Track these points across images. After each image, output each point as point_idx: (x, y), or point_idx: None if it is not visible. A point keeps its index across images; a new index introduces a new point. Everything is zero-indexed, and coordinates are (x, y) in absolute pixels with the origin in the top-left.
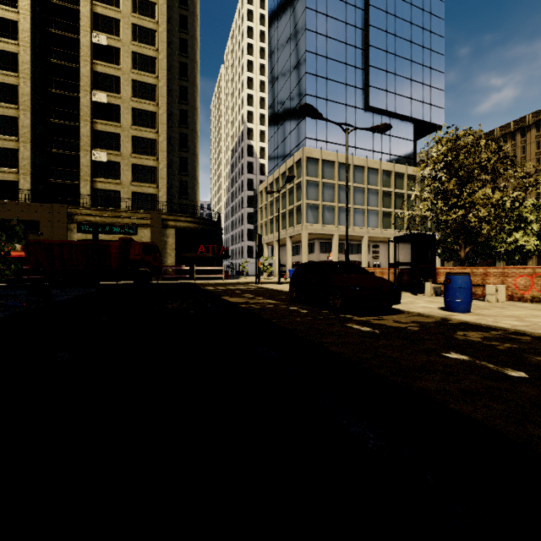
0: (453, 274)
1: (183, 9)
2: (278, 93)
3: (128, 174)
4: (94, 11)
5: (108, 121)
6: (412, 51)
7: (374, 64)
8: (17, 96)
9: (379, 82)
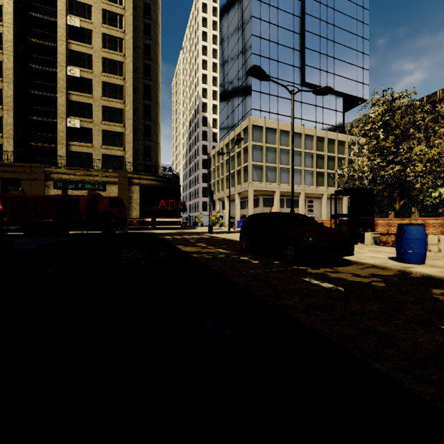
0: (407, 224)
1: None
2: (228, 72)
3: (98, 139)
4: None
5: (81, 92)
6: (342, 36)
7: (310, 47)
8: (1, 70)
9: (313, 62)
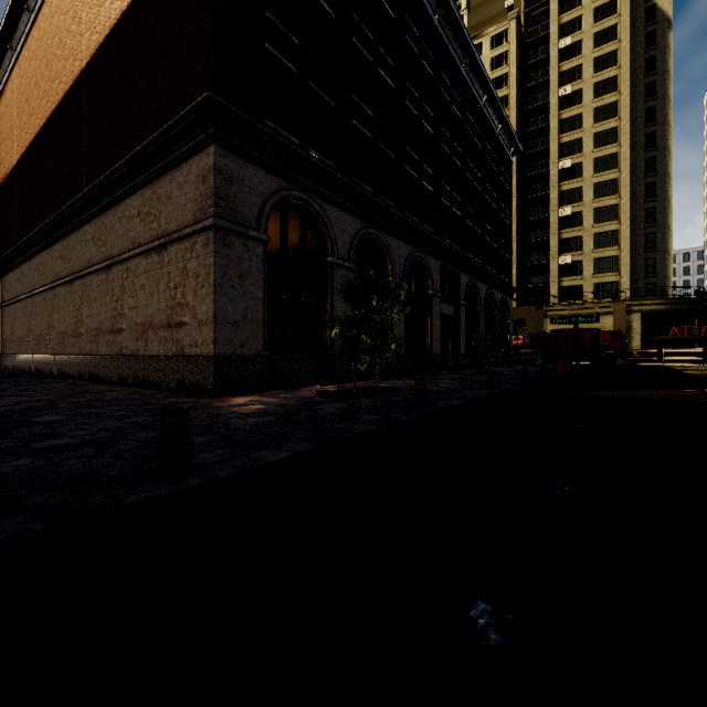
0: None
1: (649, 77)
2: None
3: (589, 269)
4: (560, 143)
5: (571, 228)
6: None
7: None
8: None
9: None
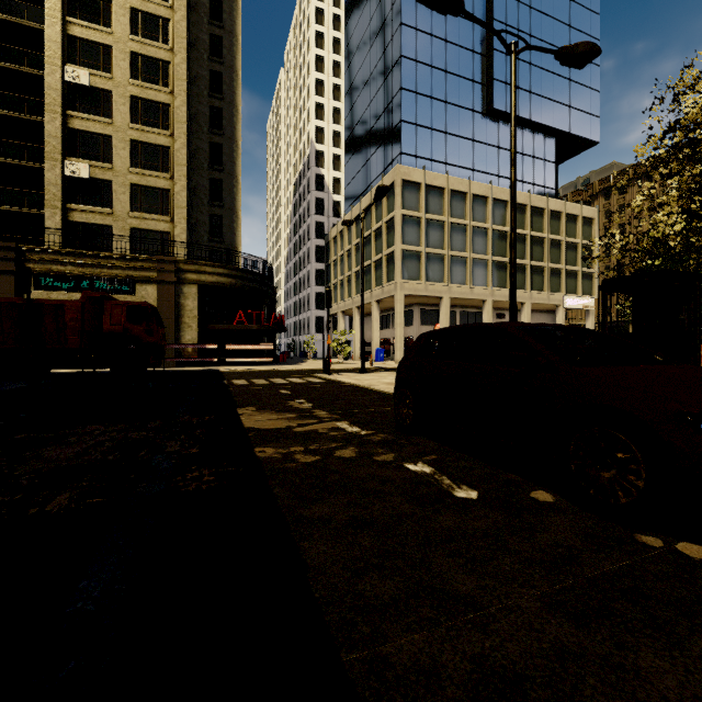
0: None
1: None
2: (359, 94)
3: (124, 199)
4: None
5: (92, 115)
6: (555, 32)
7: (501, 48)
8: None
9: (507, 74)
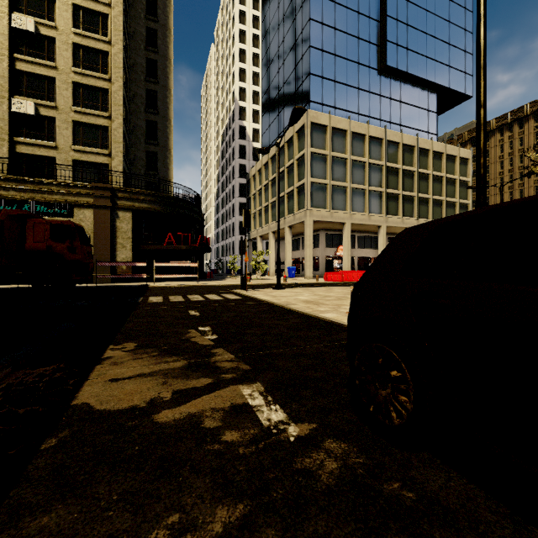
0: None
1: None
2: (274, 55)
3: (66, 134)
4: None
5: (37, 59)
6: (437, 4)
7: (393, 14)
8: None
9: (398, 37)
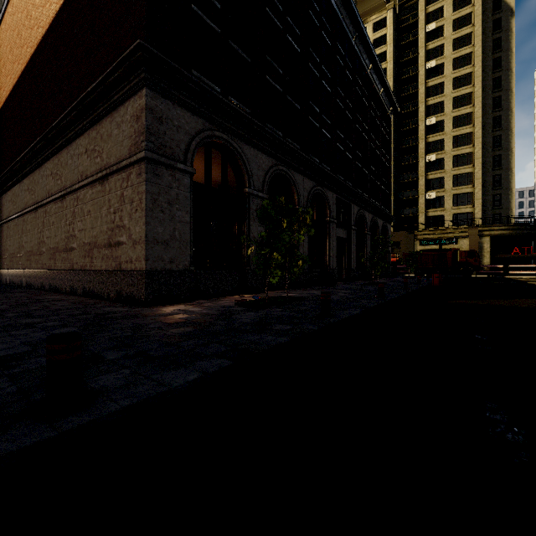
0: None
1: (495, 53)
2: None
3: (449, 202)
4: (426, 105)
5: (435, 171)
6: None
7: None
8: None
9: None
